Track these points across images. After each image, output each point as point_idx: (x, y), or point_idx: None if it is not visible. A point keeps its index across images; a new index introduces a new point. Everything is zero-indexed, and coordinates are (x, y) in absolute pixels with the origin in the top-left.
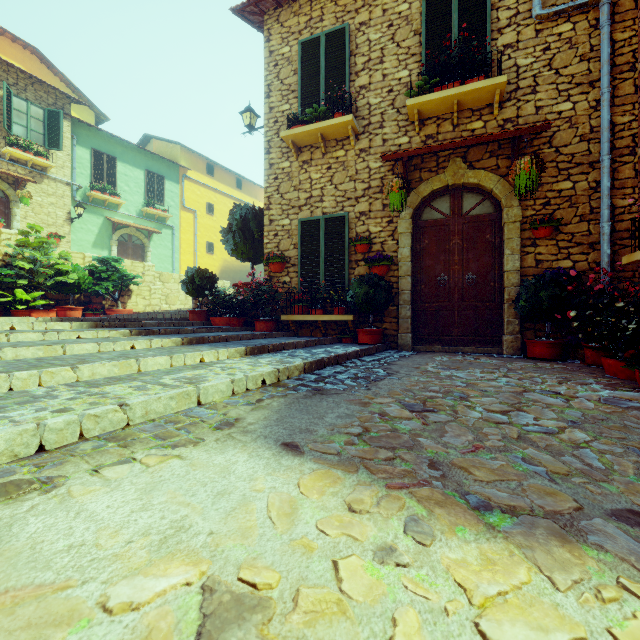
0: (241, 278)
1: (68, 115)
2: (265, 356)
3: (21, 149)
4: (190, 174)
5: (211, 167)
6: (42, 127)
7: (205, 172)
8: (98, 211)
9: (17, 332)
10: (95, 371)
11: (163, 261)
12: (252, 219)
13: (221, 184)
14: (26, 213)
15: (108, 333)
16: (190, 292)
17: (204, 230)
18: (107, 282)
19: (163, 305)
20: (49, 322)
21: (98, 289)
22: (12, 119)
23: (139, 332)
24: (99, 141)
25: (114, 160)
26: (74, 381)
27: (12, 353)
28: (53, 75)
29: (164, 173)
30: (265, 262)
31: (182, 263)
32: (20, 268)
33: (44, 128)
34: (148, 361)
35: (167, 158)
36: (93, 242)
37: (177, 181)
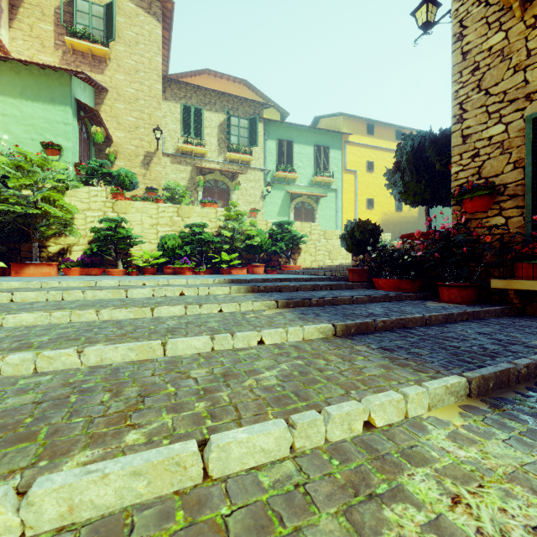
0: (401, 230)
1: (262, 118)
2: (534, 417)
3: (235, 152)
4: (351, 139)
5: (370, 127)
6: (247, 133)
7: (364, 133)
8: (281, 187)
9: (162, 305)
10: (78, 498)
11: (328, 221)
12: (429, 147)
13: (380, 140)
14: (238, 197)
15: (251, 305)
16: (349, 248)
17: (364, 188)
18: (281, 242)
19: (326, 260)
20: (211, 287)
21: (274, 249)
22: (230, 133)
23: (286, 303)
24: (281, 132)
25: (291, 144)
26: (12, 536)
27: (96, 356)
28: (255, 95)
29: (329, 144)
30: (456, 199)
31: (344, 221)
32: (226, 236)
33: (248, 133)
34: (230, 447)
35: (331, 130)
36: (278, 212)
37: (340, 148)
